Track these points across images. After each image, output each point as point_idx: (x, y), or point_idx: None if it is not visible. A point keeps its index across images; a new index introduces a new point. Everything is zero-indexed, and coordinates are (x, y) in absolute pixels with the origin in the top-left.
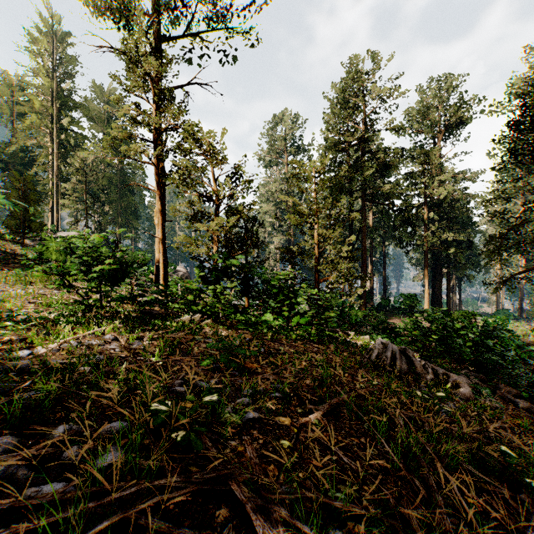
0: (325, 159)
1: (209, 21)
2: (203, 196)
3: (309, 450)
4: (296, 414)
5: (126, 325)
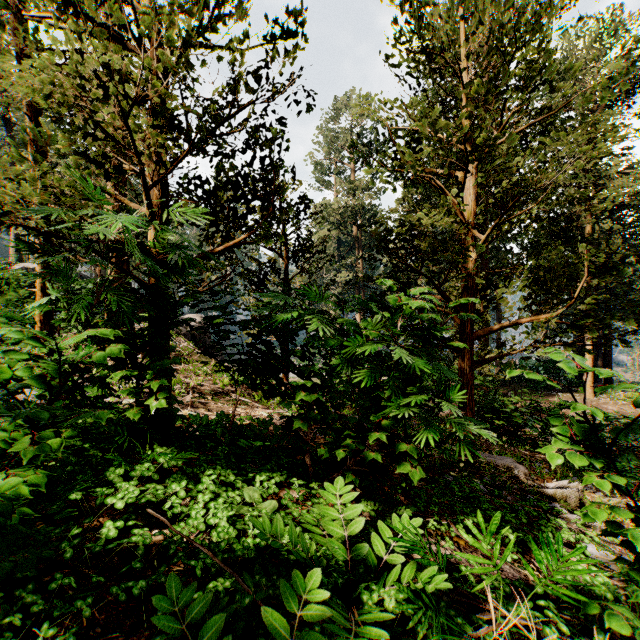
0: None
1: None
2: None
3: None
4: None
5: None
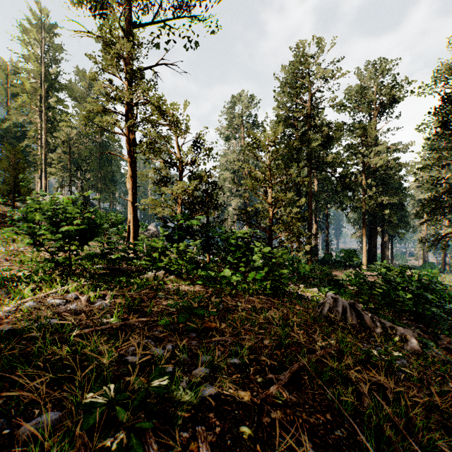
0: (278, 130)
1: (174, 10)
2: (167, 162)
3: (272, 439)
4: (256, 384)
5: (91, 283)
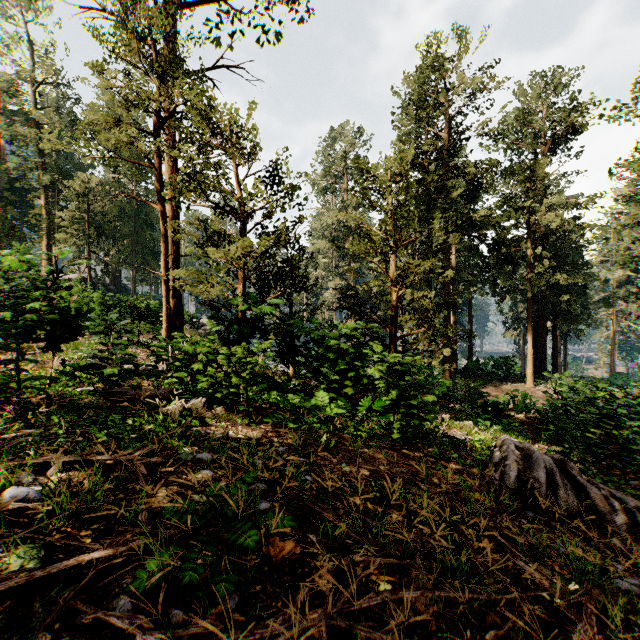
0: (408, 155)
1: None
2: (219, 207)
3: None
4: None
5: (40, 430)
